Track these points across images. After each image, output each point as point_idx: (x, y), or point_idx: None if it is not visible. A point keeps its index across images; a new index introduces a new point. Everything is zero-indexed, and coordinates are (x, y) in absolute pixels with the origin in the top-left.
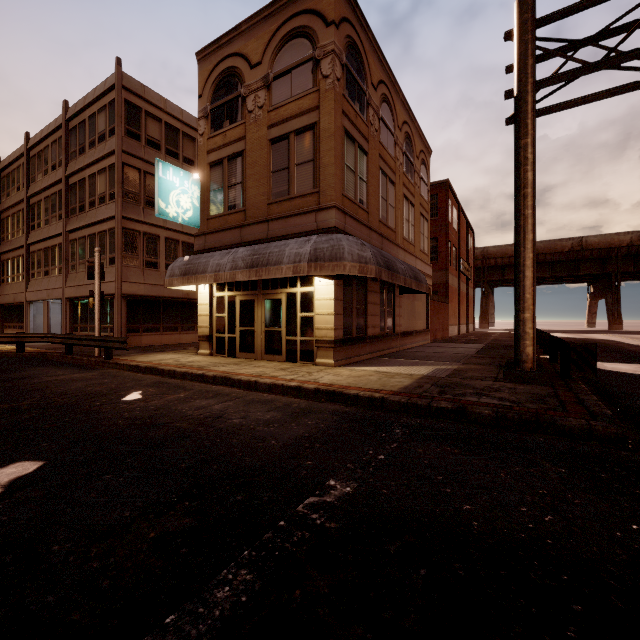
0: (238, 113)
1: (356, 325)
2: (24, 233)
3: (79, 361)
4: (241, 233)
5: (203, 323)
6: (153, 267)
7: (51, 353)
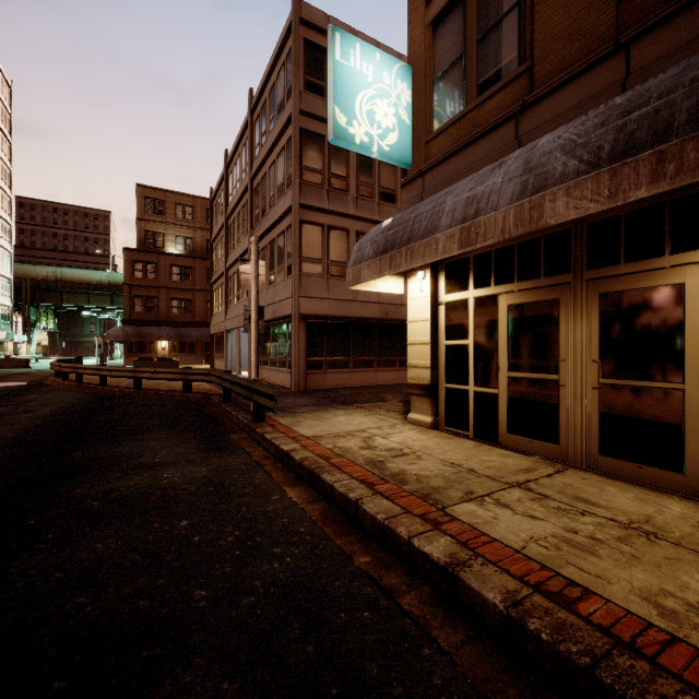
0: None
1: None
2: (224, 258)
3: (230, 416)
4: (518, 129)
5: (418, 359)
6: (340, 275)
7: (212, 397)
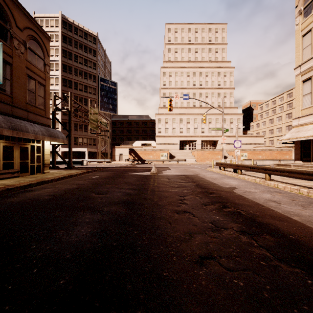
0: (8, 39)
1: None
2: None
3: None
4: (13, 109)
5: None
6: None
7: None
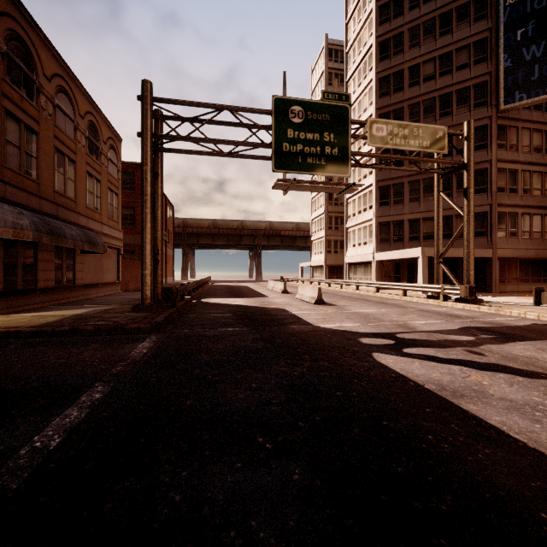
0: None
1: (23, 279)
2: None
3: None
4: None
5: None
6: None
7: None
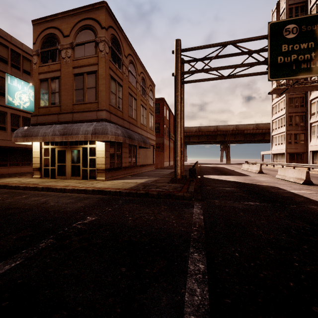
0: (56, 57)
1: (116, 162)
2: None
3: None
4: (58, 117)
5: (36, 161)
6: (2, 130)
7: None
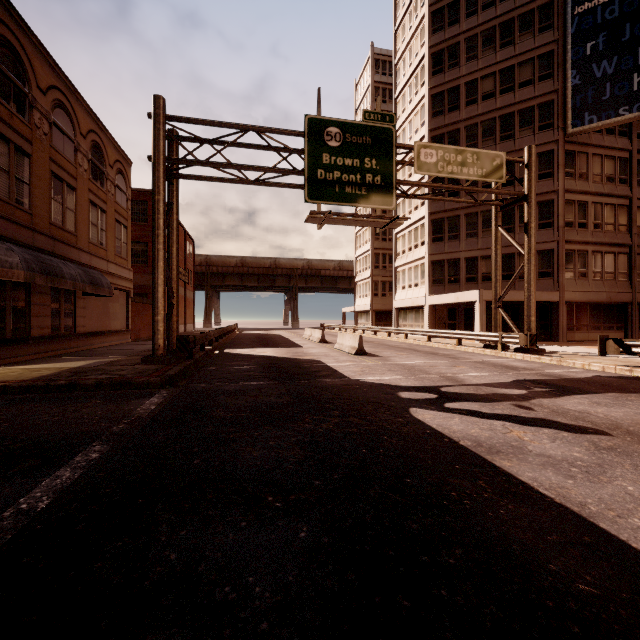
0: None
1: (13, 326)
2: None
3: None
4: None
5: None
6: None
7: None
